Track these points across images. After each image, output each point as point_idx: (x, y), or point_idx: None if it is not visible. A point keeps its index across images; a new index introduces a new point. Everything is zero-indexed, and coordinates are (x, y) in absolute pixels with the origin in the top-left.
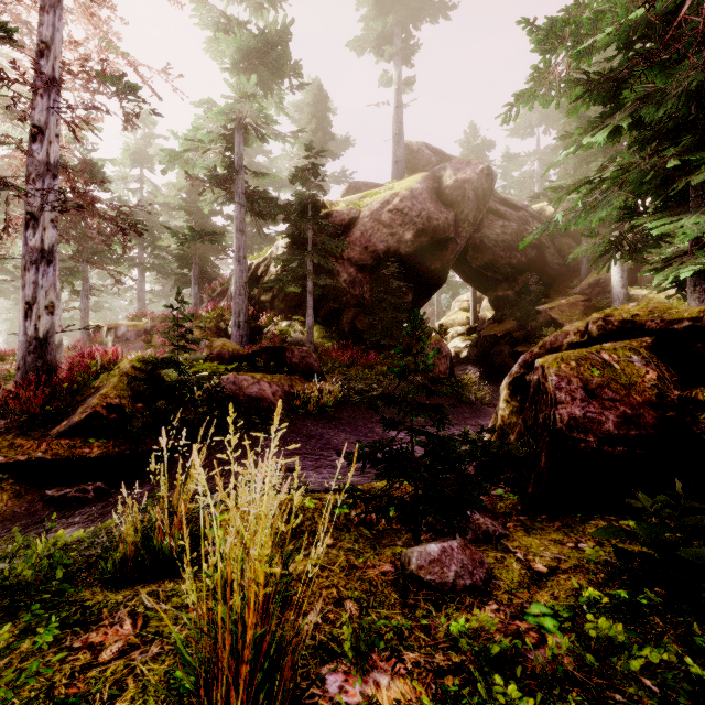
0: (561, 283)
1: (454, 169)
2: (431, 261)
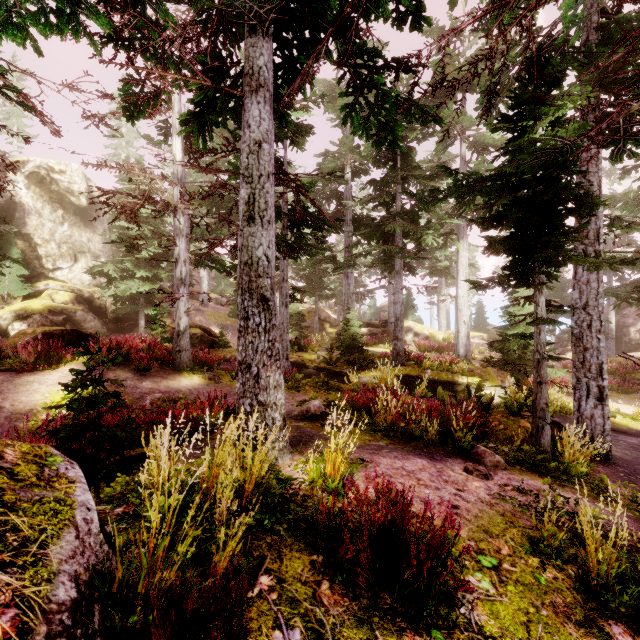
0: None
1: None
2: None
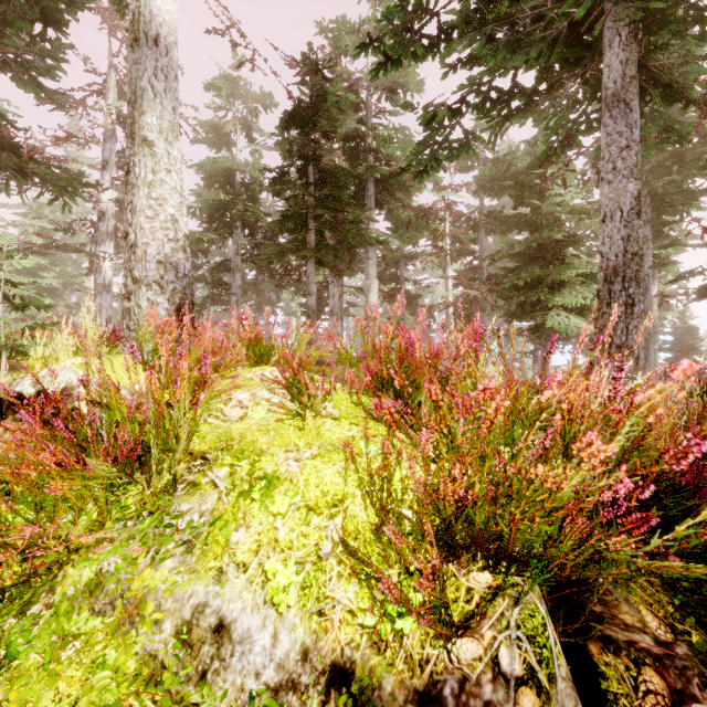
0: None
1: None
2: None
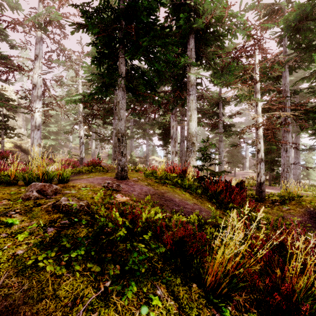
0: None
1: None
2: None
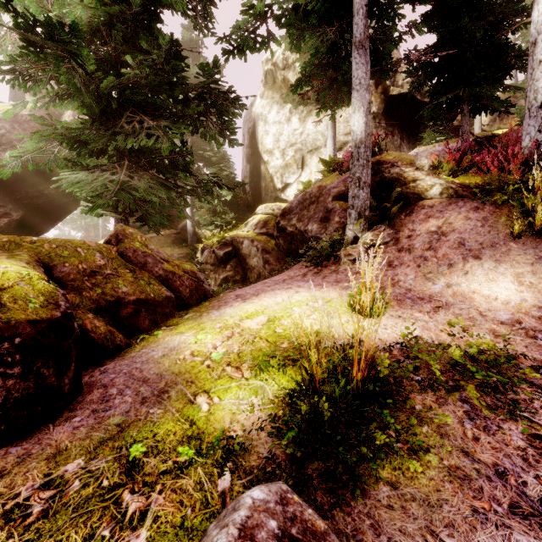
0: (179, 221)
1: (76, 110)
2: (44, 186)
